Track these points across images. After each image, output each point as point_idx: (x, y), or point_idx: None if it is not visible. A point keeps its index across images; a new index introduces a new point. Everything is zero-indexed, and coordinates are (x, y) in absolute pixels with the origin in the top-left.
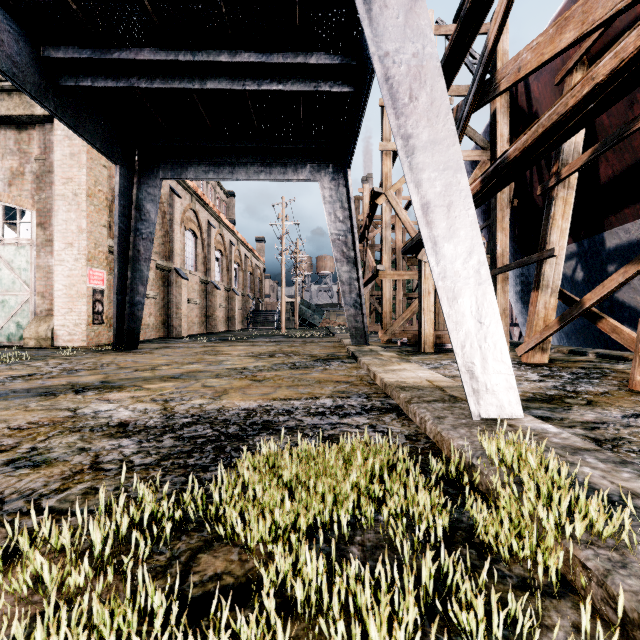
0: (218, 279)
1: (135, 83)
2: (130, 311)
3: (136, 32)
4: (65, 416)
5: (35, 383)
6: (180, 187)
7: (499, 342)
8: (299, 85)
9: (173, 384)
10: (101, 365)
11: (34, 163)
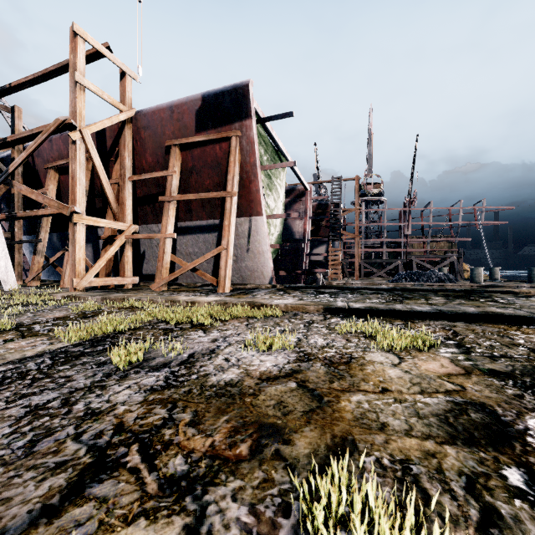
0: None
1: None
2: None
3: None
4: None
5: None
6: None
7: (12, 273)
8: None
9: None
10: None
11: None
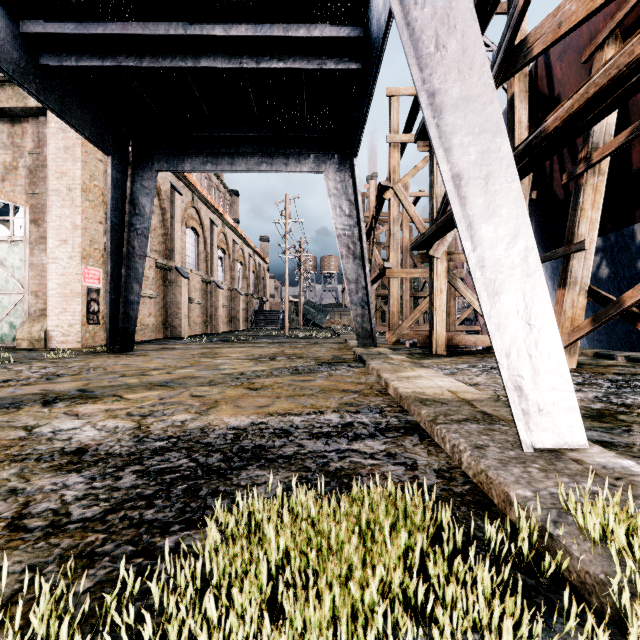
0: (221, 278)
1: (123, 62)
2: (124, 311)
3: (122, 3)
4: (16, 437)
5: (4, 391)
6: (181, 184)
7: (554, 349)
8: (301, 62)
9: (158, 393)
10: (87, 369)
11: (28, 157)
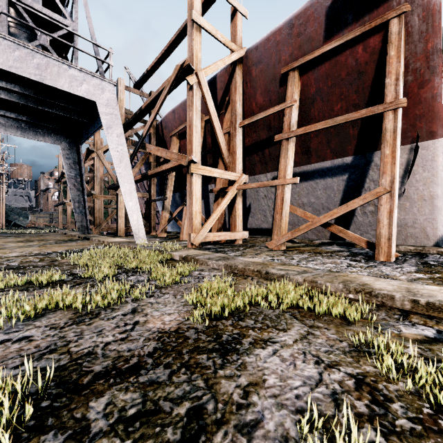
0: None
1: None
2: None
3: None
4: None
5: None
6: None
7: (142, 226)
8: (61, 112)
9: (4, 250)
10: None
11: None
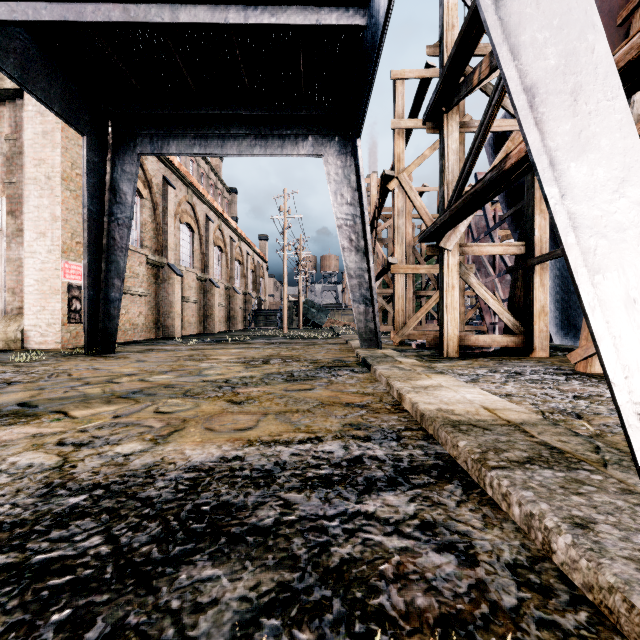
0: (217, 277)
1: (88, 16)
2: (105, 309)
3: None
4: None
5: None
6: (174, 177)
7: None
8: (297, 17)
9: (115, 408)
10: (49, 375)
11: (4, 144)
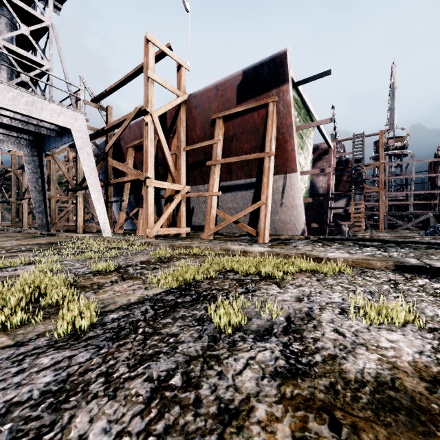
0: None
1: None
2: None
3: None
4: None
5: None
6: None
7: (108, 224)
8: (32, 128)
9: None
10: None
11: None
